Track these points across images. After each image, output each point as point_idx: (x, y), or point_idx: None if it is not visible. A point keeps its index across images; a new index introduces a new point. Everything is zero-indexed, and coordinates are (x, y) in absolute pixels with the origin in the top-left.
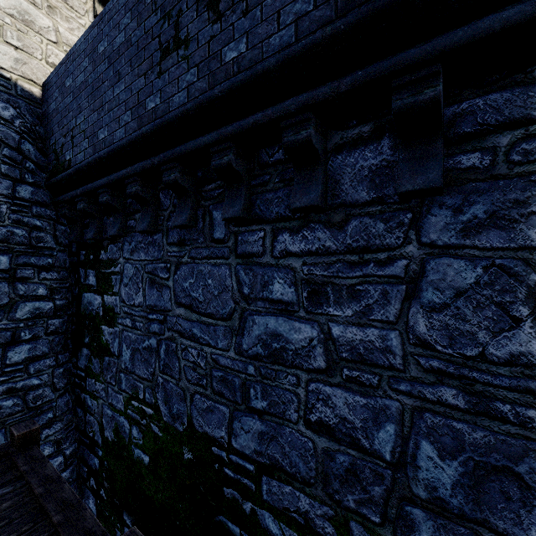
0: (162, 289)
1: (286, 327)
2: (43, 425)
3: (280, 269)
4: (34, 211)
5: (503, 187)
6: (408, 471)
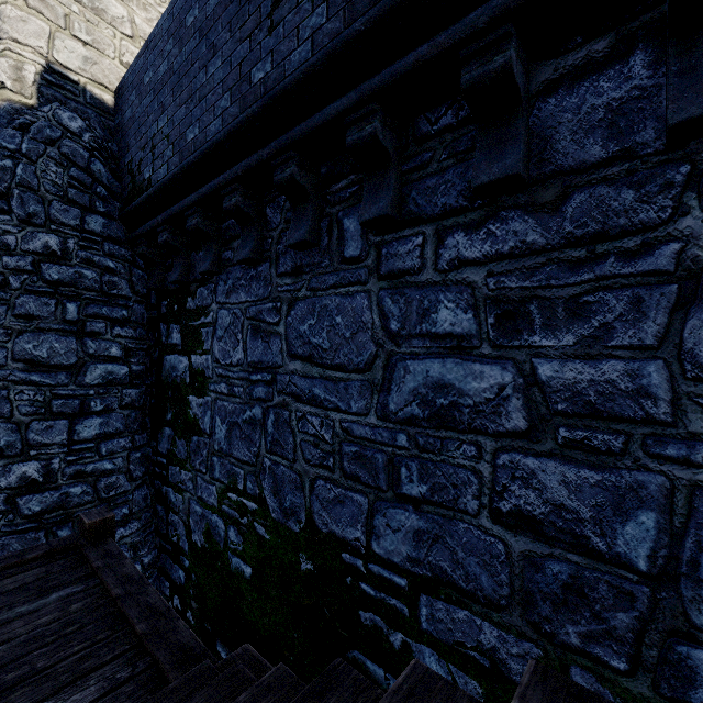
0: (269, 338)
1: (458, 372)
2: (117, 523)
3: (448, 287)
4: (106, 249)
5: None
6: (682, 587)
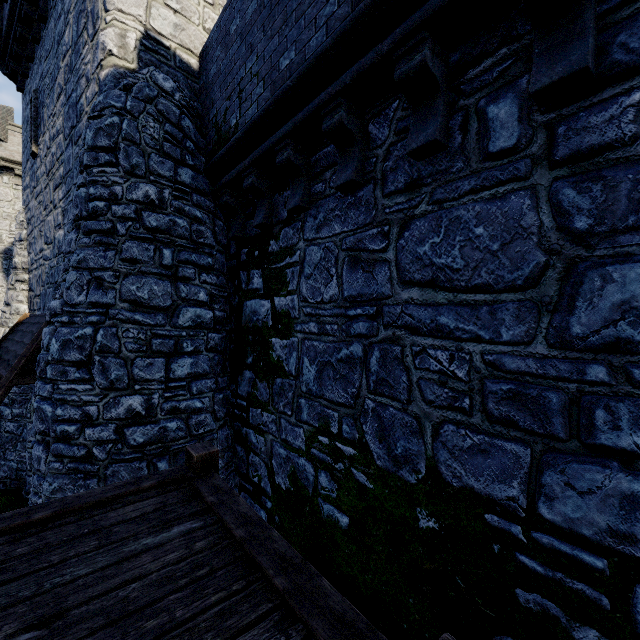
0: (372, 267)
1: None
2: None
3: None
4: (195, 199)
5: None
6: None
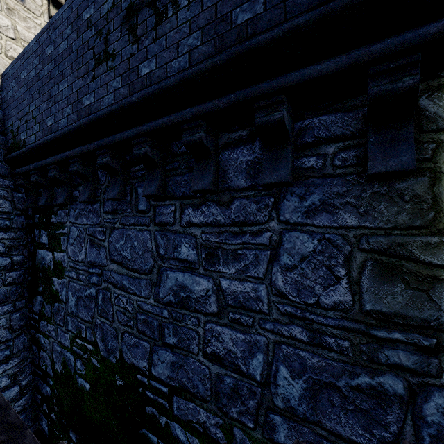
0: (99, 248)
1: (190, 280)
2: (2, 361)
3: (186, 235)
4: None
5: (330, 183)
6: (271, 388)
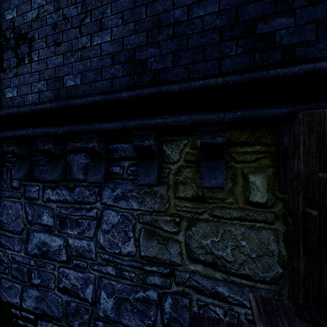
0: None
1: (49, 239)
2: None
3: (46, 208)
4: None
5: (126, 183)
6: (97, 305)
